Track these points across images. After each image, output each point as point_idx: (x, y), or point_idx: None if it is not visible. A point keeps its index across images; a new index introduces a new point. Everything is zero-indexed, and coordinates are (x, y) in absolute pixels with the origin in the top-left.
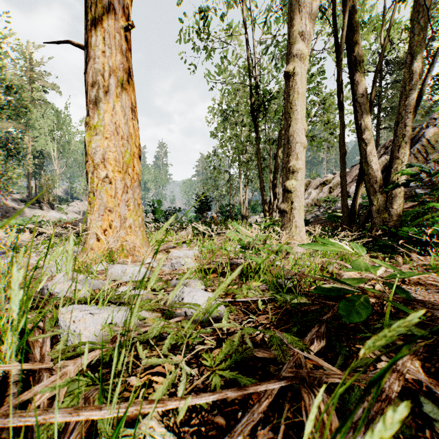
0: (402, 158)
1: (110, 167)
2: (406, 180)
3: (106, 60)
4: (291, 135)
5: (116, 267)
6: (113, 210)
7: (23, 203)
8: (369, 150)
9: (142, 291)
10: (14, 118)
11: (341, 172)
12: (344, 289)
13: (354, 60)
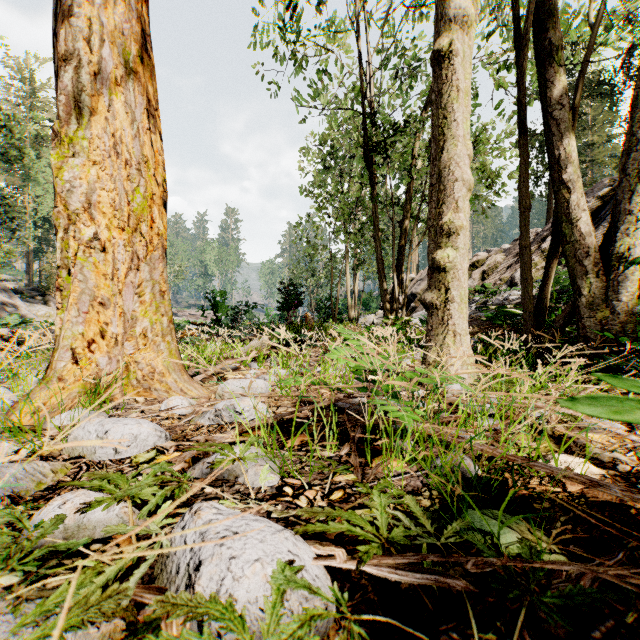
0: (636, 213)
1: (103, 220)
2: None
3: (95, 13)
4: (445, 166)
5: (88, 425)
6: (109, 302)
7: (19, 295)
8: (574, 200)
9: (112, 506)
10: (7, 167)
11: (521, 240)
12: None
13: (548, 46)
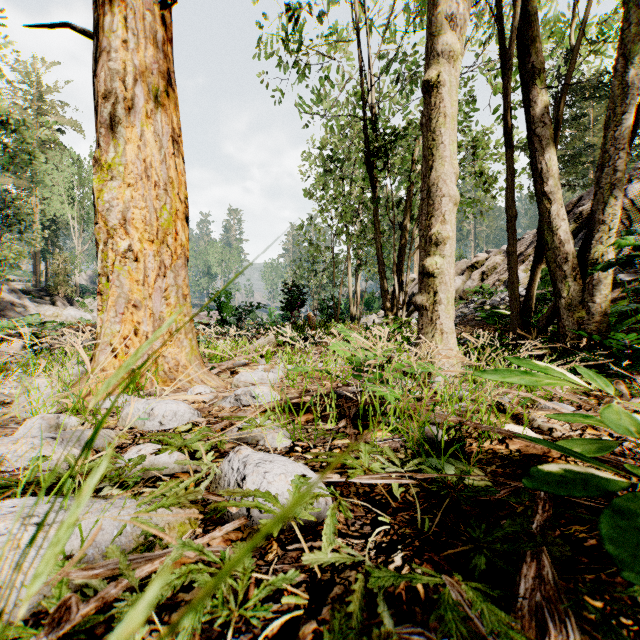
0: (609, 223)
1: (136, 234)
2: (627, 255)
3: (129, 56)
4: (433, 183)
5: (137, 404)
6: (141, 305)
7: (27, 296)
8: (555, 211)
9: (172, 454)
10: (15, 170)
11: (508, 246)
12: (595, 477)
13: (531, 69)
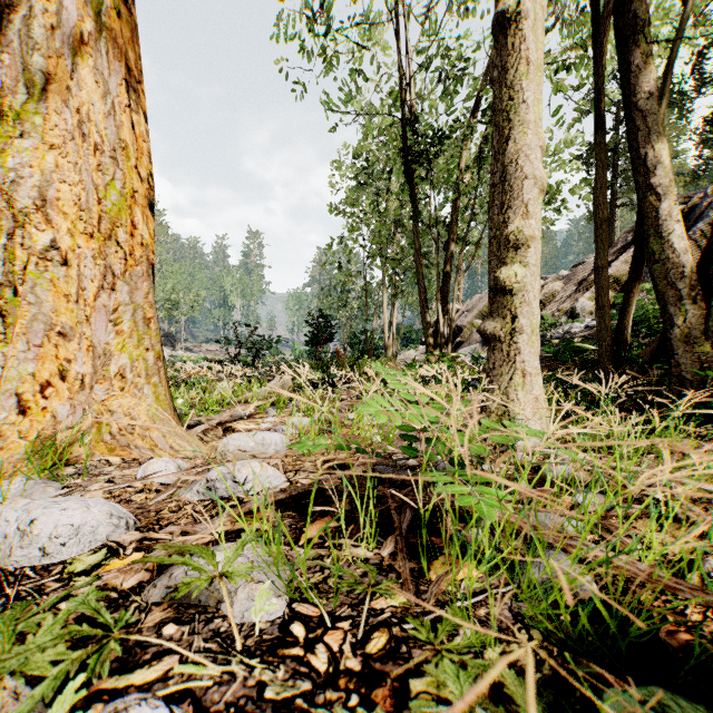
0: None
1: (64, 223)
2: None
3: None
4: (511, 161)
5: (9, 510)
6: (73, 332)
7: None
8: (664, 209)
9: None
10: None
11: (596, 259)
12: None
13: (631, 22)
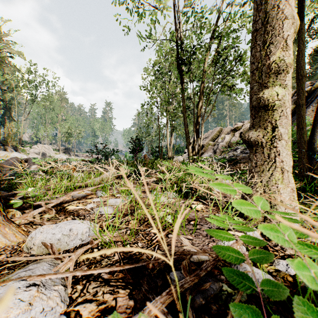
0: None
1: None
2: None
3: None
4: (272, 7)
5: None
6: None
7: None
8: None
9: None
10: None
11: (298, 100)
12: None
13: None
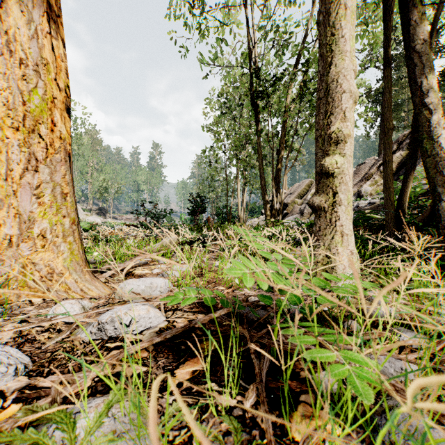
0: None
1: None
2: None
3: None
4: (333, 80)
5: None
6: (3, 203)
7: None
8: (434, 120)
9: None
10: None
11: (384, 156)
12: None
13: None
